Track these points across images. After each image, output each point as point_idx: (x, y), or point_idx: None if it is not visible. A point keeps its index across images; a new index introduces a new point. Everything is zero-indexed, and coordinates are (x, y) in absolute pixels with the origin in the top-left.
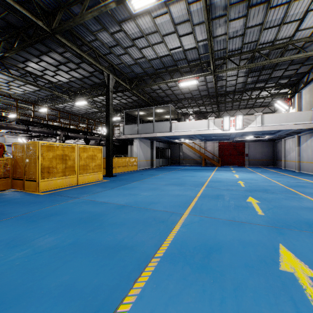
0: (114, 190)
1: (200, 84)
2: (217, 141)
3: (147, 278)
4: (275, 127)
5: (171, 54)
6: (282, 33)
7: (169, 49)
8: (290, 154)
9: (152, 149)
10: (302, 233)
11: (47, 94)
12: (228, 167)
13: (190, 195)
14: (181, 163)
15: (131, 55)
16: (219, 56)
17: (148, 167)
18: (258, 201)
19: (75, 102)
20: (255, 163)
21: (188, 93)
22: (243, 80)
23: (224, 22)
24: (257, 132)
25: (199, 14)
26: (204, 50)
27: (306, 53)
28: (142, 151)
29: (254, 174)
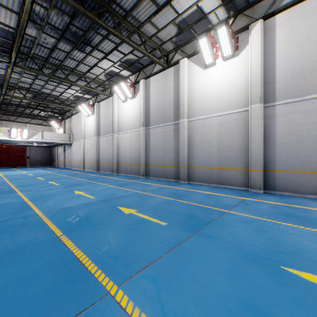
0: None
1: None
2: None
3: (17, 188)
4: (51, 140)
5: None
6: (54, 93)
7: None
8: (61, 157)
9: None
10: (56, 180)
11: None
12: (10, 168)
13: (2, 181)
14: None
15: None
16: (10, 84)
17: None
18: (42, 178)
19: None
20: (36, 164)
21: None
22: (28, 101)
23: (19, 75)
24: (39, 141)
25: (1, 64)
26: None
27: (65, 107)
28: None
29: (37, 170)
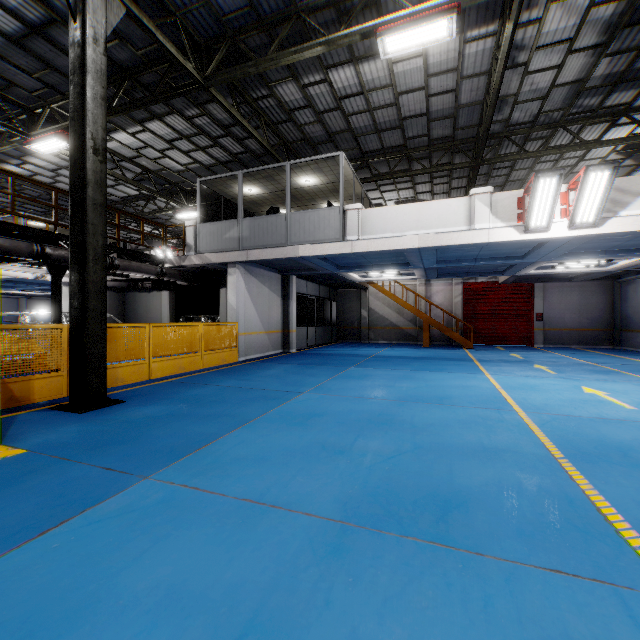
0: None
1: (439, 86)
2: (461, 279)
3: None
4: None
5: None
6: None
7: None
8: None
9: (287, 299)
10: None
11: None
12: (496, 350)
13: None
14: (364, 338)
15: None
16: None
17: (276, 353)
18: None
19: (29, 141)
20: (562, 338)
21: (393, 127)
22: (580, 71)
23: None
24: (621, 243)
25: None
26: None
27: None
28: (255, 305)
29: None
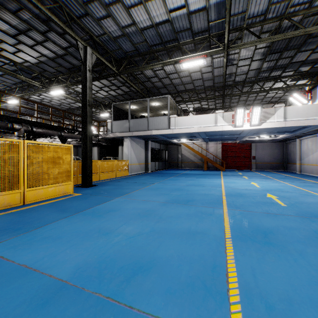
0: (74, 220)
1: (205, 70)
2: (221, 141)
3: None
4: (301, 122)
5: (171, 19)
6: None
7: (169, 10)
8: (308, 156)
9: (147, 150)
10: None
11: (14, 81)
12: (234, 171)
13: (214, 234)
14: (179, 167)
15: (117, 20)
16: (234, 26)
17: (142, 172)
18: None
19: (49, 91)
20: (263, 167)
21: (189, 83)
22: (258, 66)
23: None
24: (274, 130)
25: None
26: (216, 14)
27: None
28: (134, 153)
29: (274, 181)
